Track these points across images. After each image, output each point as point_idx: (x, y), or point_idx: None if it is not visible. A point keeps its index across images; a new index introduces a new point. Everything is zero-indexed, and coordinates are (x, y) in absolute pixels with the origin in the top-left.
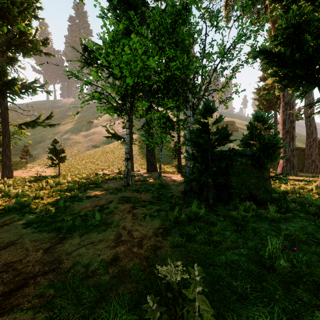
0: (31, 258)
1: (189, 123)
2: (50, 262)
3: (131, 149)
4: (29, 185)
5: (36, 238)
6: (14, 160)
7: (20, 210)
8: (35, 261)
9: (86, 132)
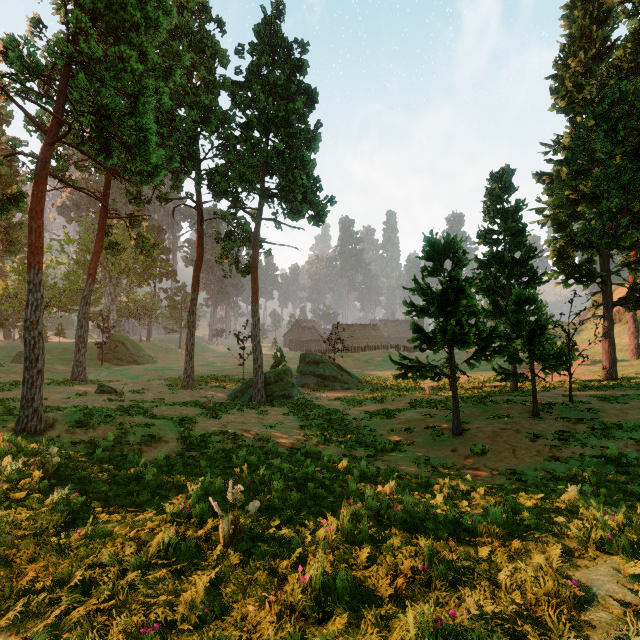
0: None
1: None
2: None
3: None
4: None
5: None
6: None
7: None
8: None
9: None
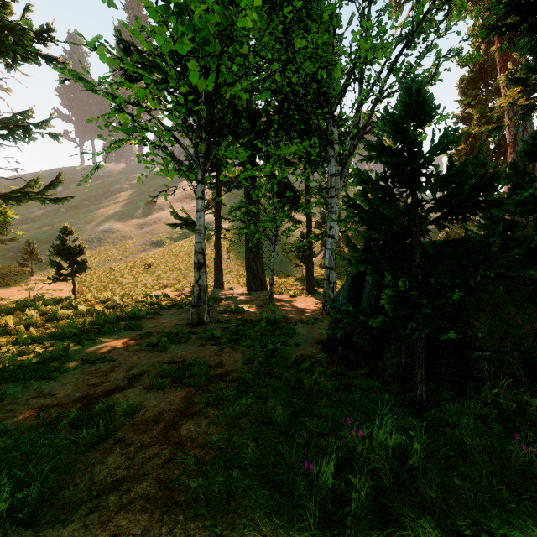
0: None
1: (332, 190)
2: None
3: (218, 248)
4: None
5: None
6: (10, 268)
7: None
8: None
9: (142, 219)
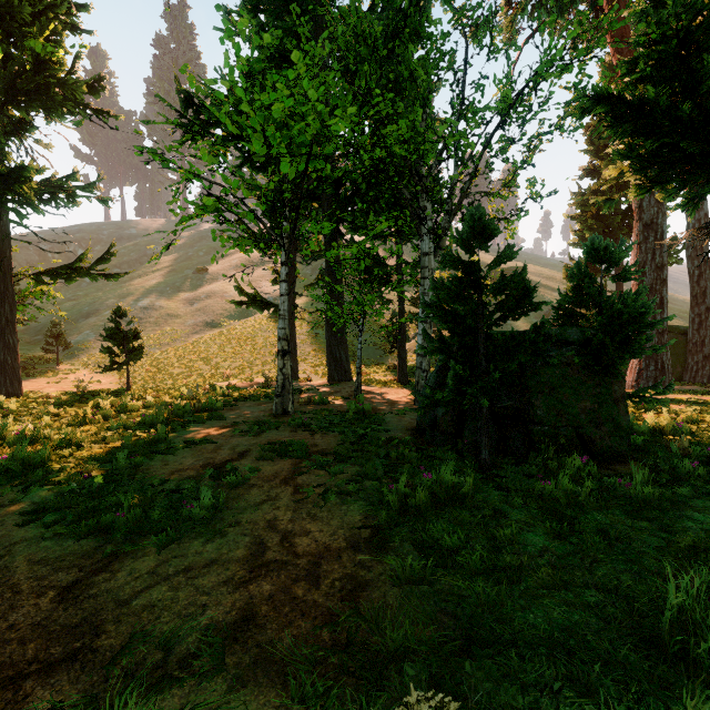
0: (20, 615)
1: (426, 270)
2: (70, 629)
3: (292, 331)
4: (56, 412)
5: (46, 554)
6: (29, 355)
7: (21, 477)
8: (30, 627)
9: (191, 292)
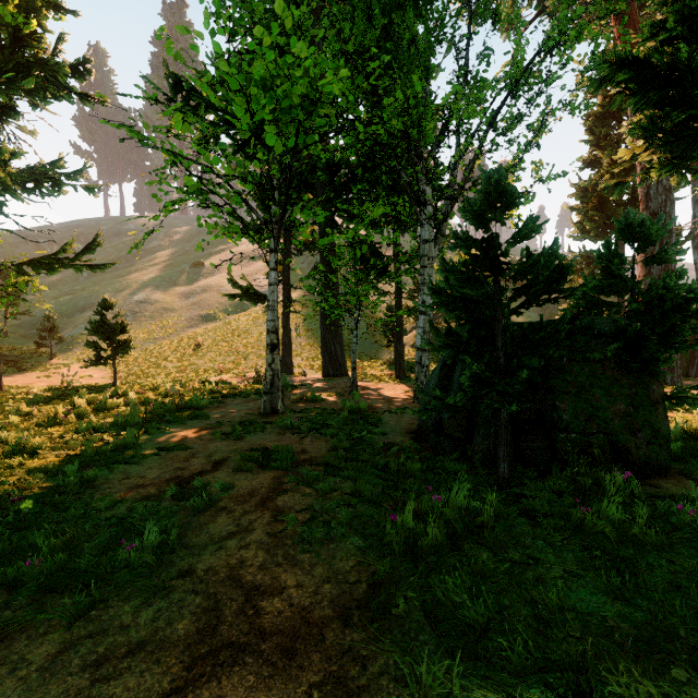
0: None
1: (425, 258)
2: None
3: (286, 325)
4: (28, 411)
5: None
6: (23, 349)
7: None
8: None
9: (188, 286)
